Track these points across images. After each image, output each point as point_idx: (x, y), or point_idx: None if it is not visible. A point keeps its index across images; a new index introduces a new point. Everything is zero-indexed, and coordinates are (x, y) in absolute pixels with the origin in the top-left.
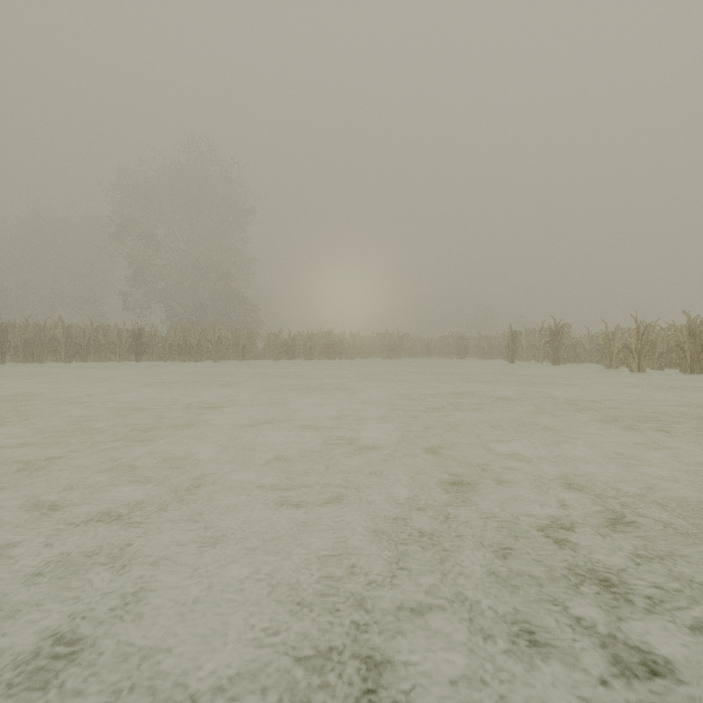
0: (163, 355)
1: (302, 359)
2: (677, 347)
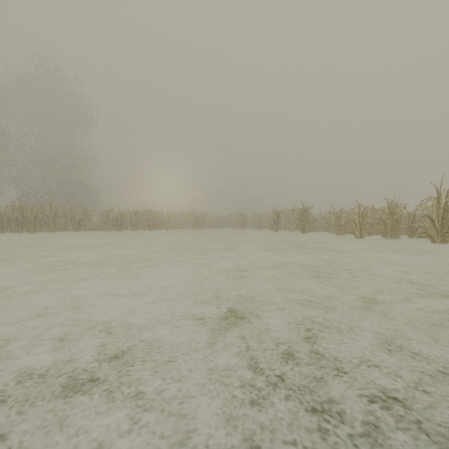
0: (0, 227)
1: (130, 230)
2: (383, 221)
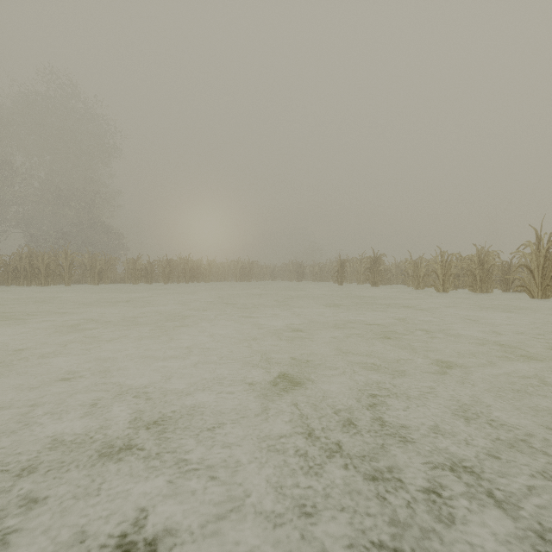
0: (5, 279)
1: (162, 283)
2: (471, 272)
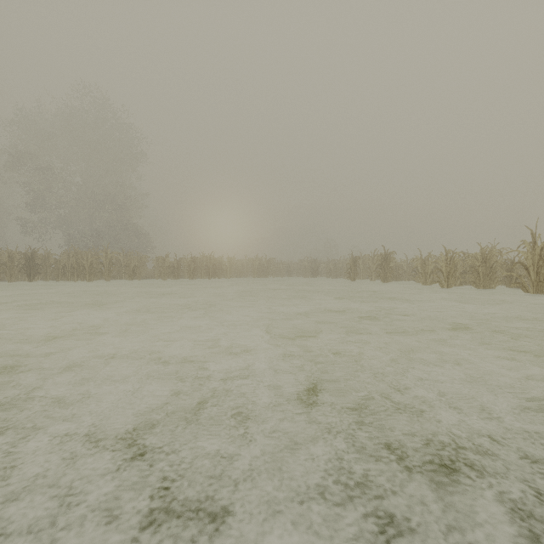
0: (56, 275)
1: (187, 278)
2: (474, 269)
